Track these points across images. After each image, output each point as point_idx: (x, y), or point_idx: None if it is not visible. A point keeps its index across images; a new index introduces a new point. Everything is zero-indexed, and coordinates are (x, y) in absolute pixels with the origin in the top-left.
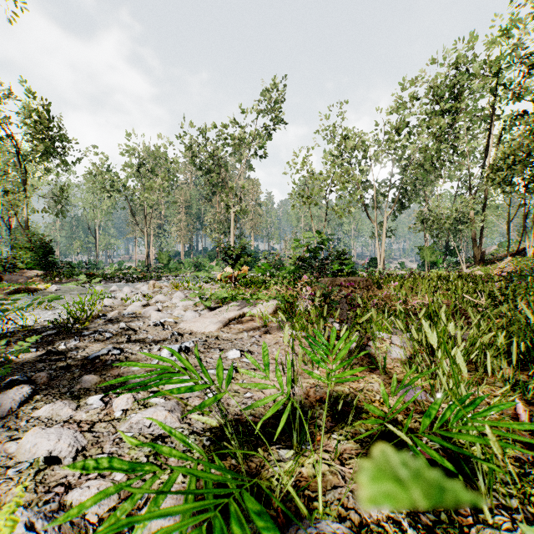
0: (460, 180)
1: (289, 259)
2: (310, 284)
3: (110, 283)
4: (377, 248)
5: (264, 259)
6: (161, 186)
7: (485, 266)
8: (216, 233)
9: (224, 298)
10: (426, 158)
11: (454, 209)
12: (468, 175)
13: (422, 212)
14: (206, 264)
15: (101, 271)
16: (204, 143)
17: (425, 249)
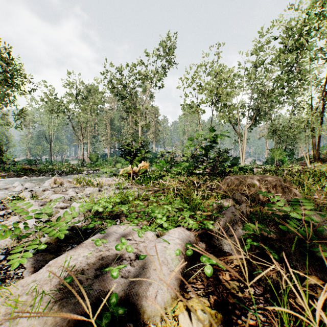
0: (294, 105)
1: (183, 157)
2: (206, 180)
3: (35, 176)
4: (240, 150)
5: (161, 156)
6: (91, 108)
7: (323, 163)
8: (129, 140)
9: (90, 217)
10: (277, 86)
11: (301, 121)
12: (301, 100)
13: (273, 124)
14: (122, 161)
15: (43, 166)
16: (120, 79)
17: (275, 151)
